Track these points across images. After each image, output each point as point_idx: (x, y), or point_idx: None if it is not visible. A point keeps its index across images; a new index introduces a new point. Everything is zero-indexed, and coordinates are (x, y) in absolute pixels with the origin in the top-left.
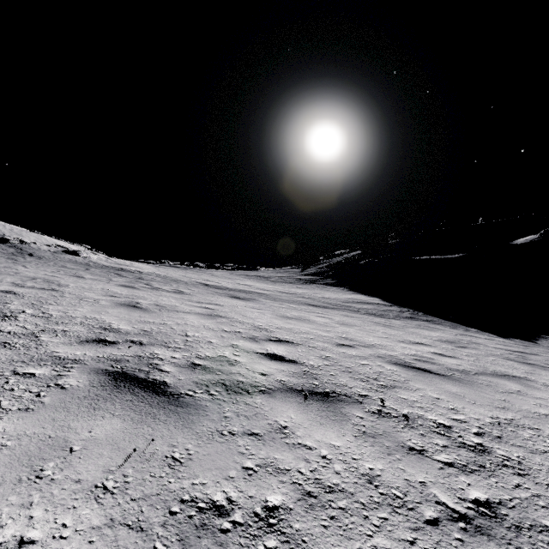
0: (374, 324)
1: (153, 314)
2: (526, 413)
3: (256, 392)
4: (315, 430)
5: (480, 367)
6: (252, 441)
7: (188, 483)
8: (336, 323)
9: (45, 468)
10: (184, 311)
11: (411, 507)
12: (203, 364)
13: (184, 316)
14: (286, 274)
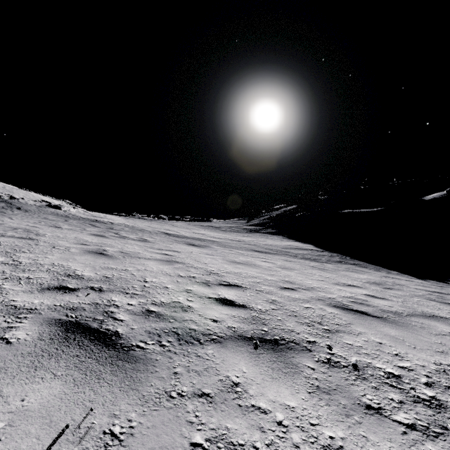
0: (310, 268)
1: (116, 260)
2: None
3: (207, 341)
4: (268, 386)
5: (410, 308)
6: (202, 404)
7: None
8: (278, 267)
9: None
10: (145, 258)
11: None
12: (158, 310)
13: (145, 263)
14: (235, 224)
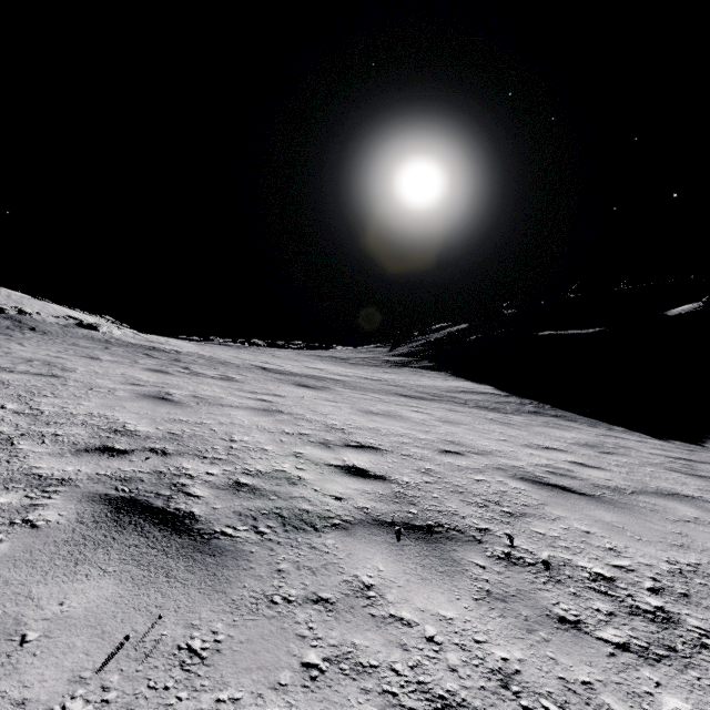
0: (488, 422)
1: (187, 409)
2: None
3: (326, 527)
4: (415, 590)
5: (638, 482)
6: (319, 613)
7: (210, 699)
8: (438, 421)
9: None
10: (232, 405)
11: None
12: (252, 483)
13: (231, 413)
14: (370, 354)
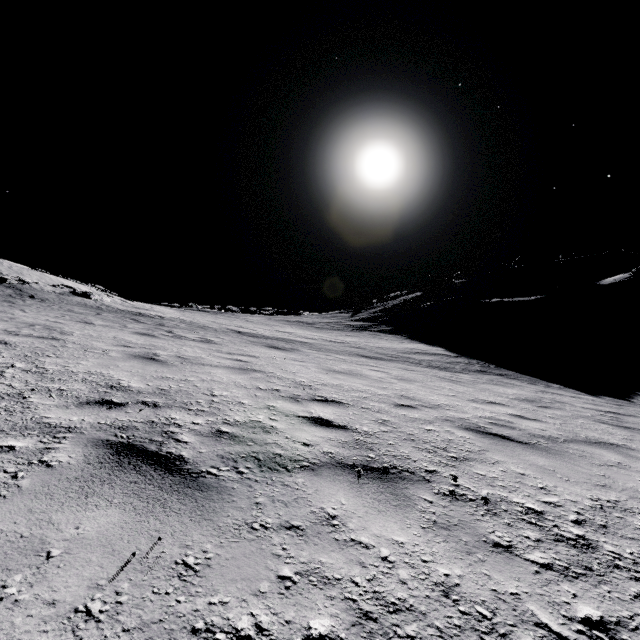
0: (438, 379)
1: (173, 368)
2: (632, 493)
3: (296, 468)
4: (372, 520)
5: (569, 432)
6: (291, 537)
7: (203, 602)
8: (394, 379)
9: (8, 584)
10: (211, 365)
11: (503, 632)
12: (231, 431)
13: (211, 371)
14: (334, 319)
